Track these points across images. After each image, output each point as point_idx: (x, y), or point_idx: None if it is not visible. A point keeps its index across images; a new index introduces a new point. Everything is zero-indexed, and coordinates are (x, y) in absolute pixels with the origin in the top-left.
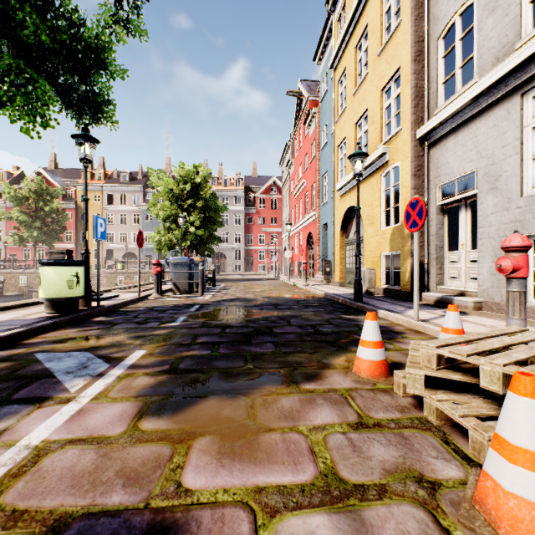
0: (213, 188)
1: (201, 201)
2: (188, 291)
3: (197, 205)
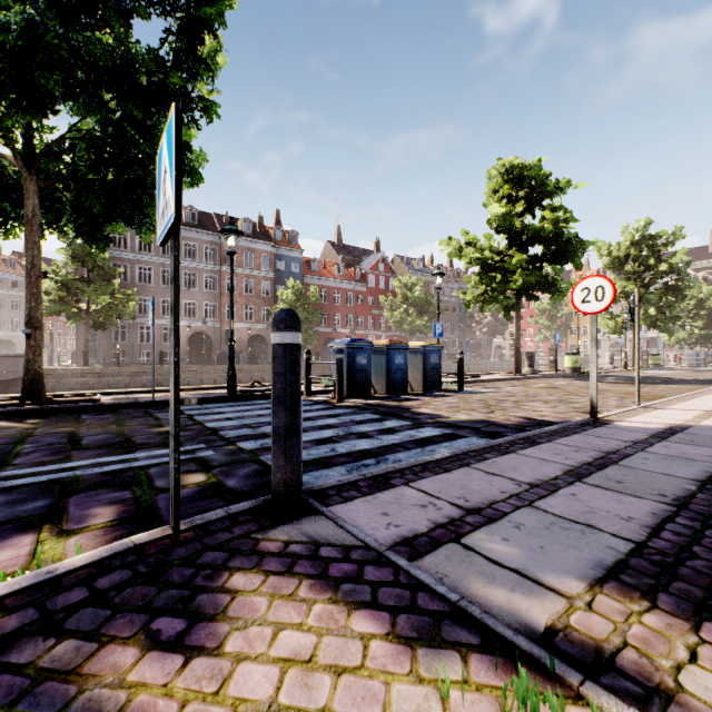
0: None
1: (703, 311)
2: (695, 367)
3: (700, 313)
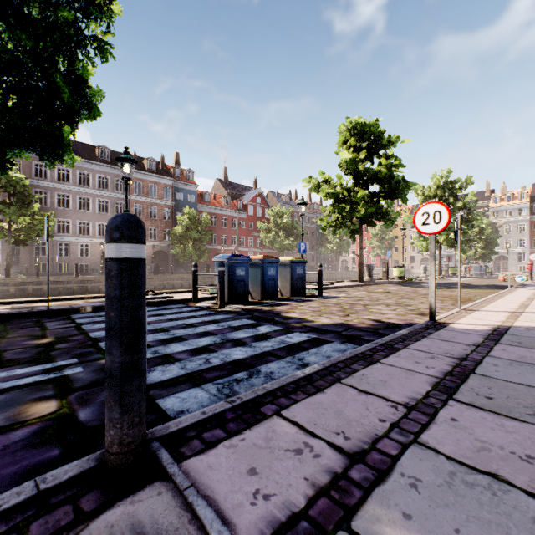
0: (495, 205)
1: (483, 236)
2: (479, 275)
3: (481, 237)
